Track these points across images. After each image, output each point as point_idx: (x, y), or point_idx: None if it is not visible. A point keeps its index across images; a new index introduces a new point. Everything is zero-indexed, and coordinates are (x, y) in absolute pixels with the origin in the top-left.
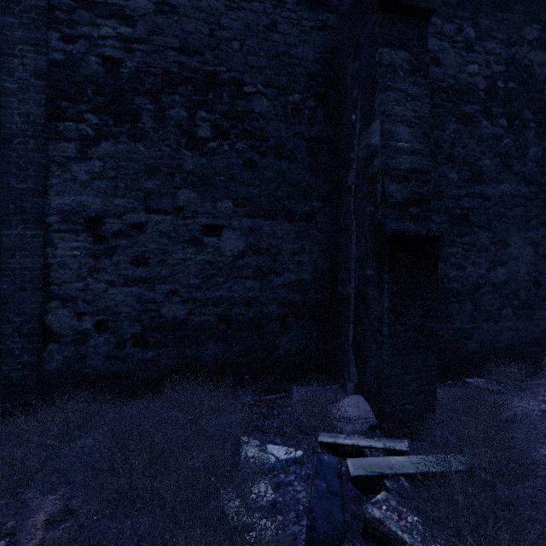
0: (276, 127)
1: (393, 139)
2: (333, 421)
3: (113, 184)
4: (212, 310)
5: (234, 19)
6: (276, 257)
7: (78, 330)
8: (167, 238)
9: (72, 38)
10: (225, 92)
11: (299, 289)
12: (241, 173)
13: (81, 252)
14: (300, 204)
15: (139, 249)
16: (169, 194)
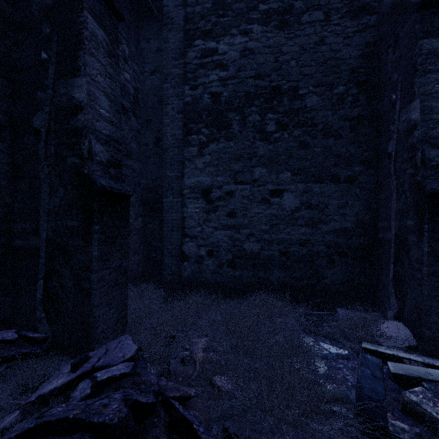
0: (324, 115)
1: (434, 113)
2: (374, 335)
3: (216, 169)
4: (276, 247)
5: (291, 45)
6: (324, 210)
7: (198, 255)
8: (247, 200)
9: (195, 87)
10: (285, 97)
11: (343, 235)
12: (296, 152)
13: (200, 210)
14: (344, 170)
15: (231, 207)
16: (248, 172)
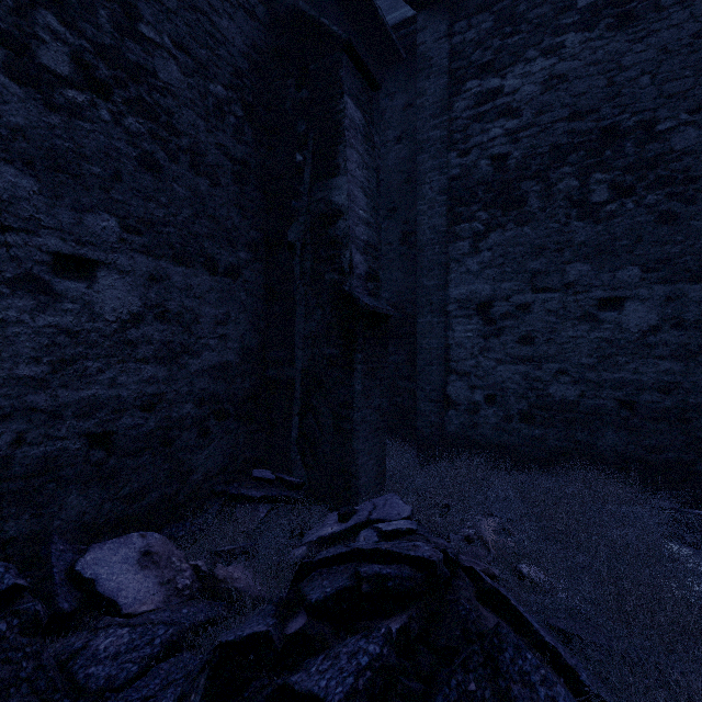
0: None
1: None
2: None
3: (501, 270)
4: (610, 393)
5: (641, 50)
6: None
7: (471, 401)
8: (555, 316)
9: (466, 152)
10: (628, 142)
11: None
12: (651, 232)
13: (473, 333)
14: None
15: (525, 329)
16: (557, 271)
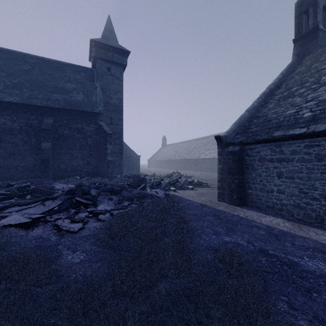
0: None
1: None
2: None
3: None
4: None
5: None
6: None
7: None
8: None
9: None
10: None
11: None
12: None
13: None
14: None
15: None
16: None
